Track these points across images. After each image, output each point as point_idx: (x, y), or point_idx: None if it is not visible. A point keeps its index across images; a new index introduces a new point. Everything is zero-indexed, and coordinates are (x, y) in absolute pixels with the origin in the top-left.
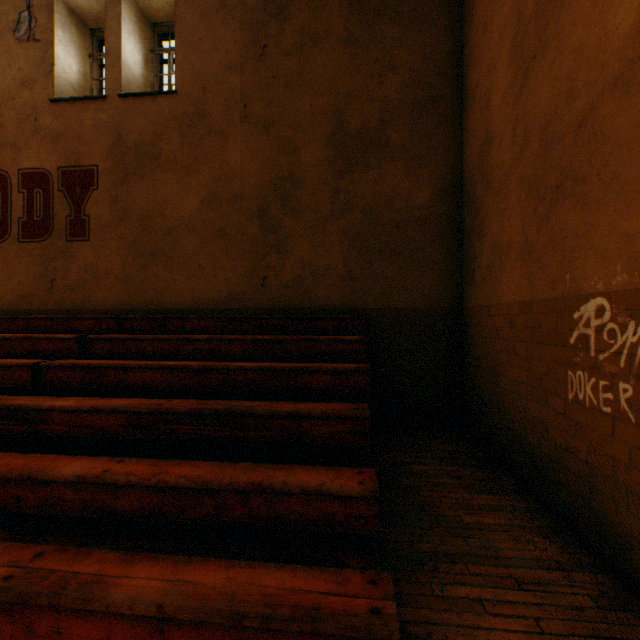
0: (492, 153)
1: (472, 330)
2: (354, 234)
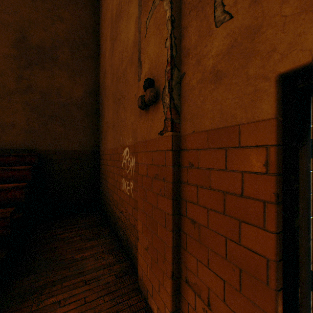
0: (106, 79)
1: (102, 161)
2: (34, 105)
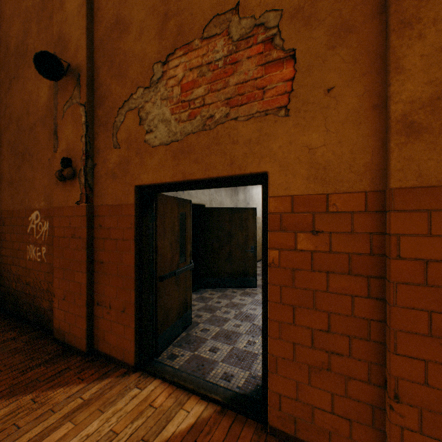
0: None
1: None
2: None
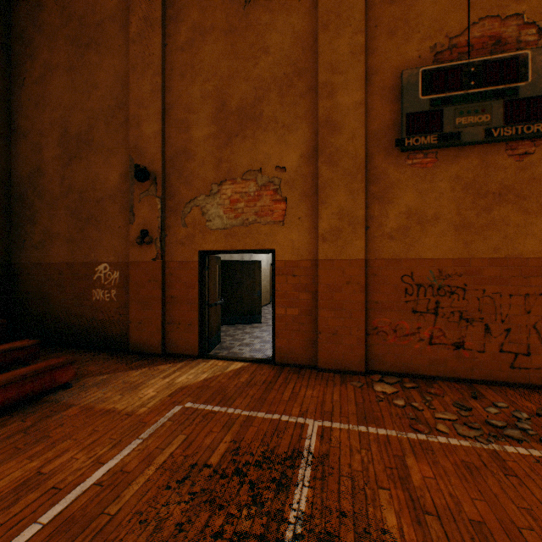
0: (45, 181)
1: (24, 277)
2: None
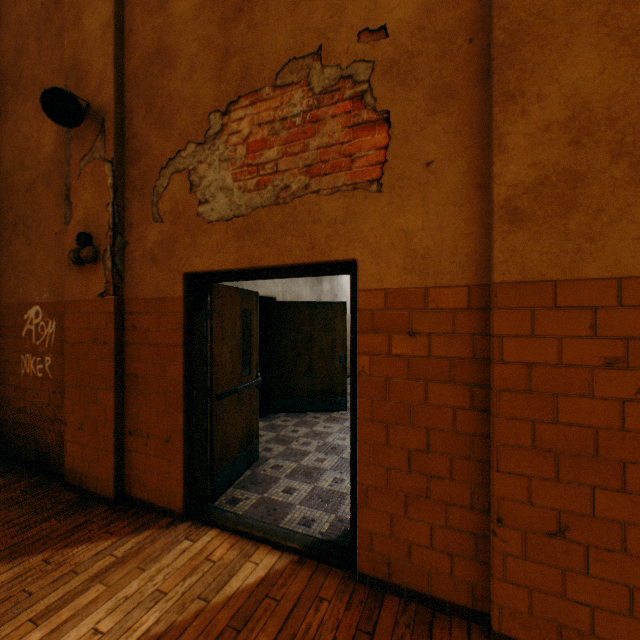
0: None
1: None
2: None
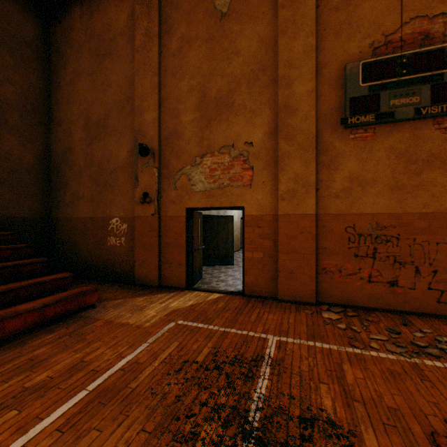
0: (74, 157)
1: (59, 228)
2: None
